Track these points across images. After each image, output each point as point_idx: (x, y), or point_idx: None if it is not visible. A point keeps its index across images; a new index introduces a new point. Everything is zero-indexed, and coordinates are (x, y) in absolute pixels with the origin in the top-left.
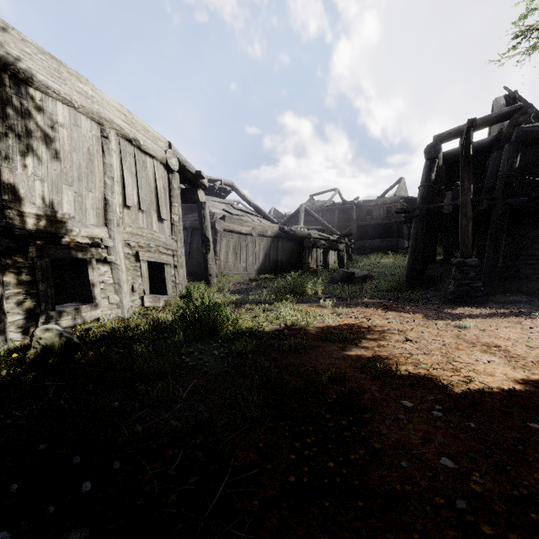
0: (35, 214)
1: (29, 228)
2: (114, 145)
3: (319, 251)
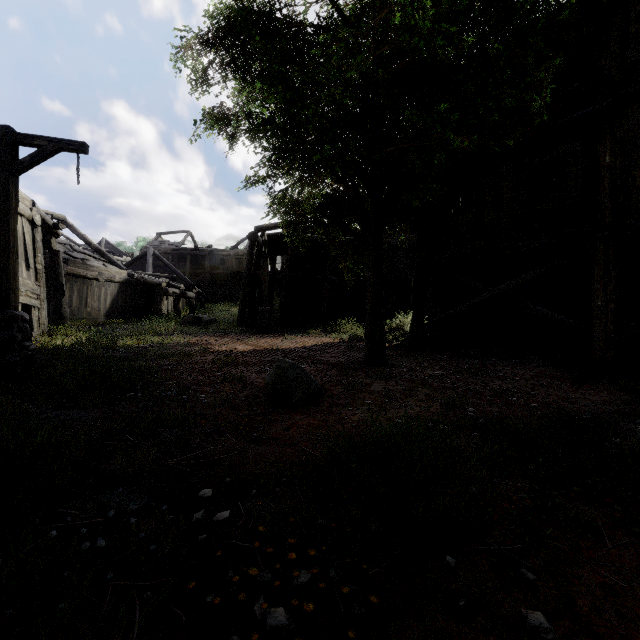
0: None
1: None
2: None
3: (170, 298)
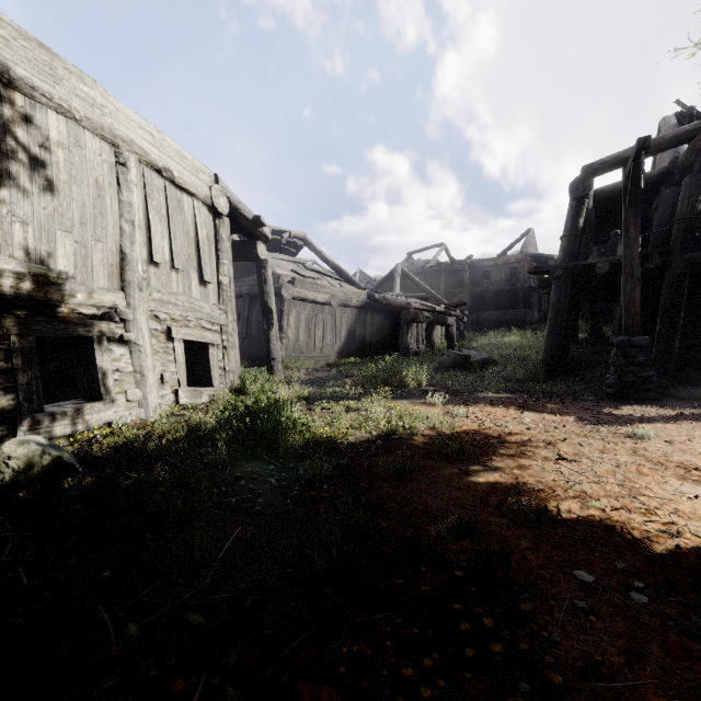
0: (13, 271)
1: (3, 292)
2: (135, 175)
3: (421, 326)
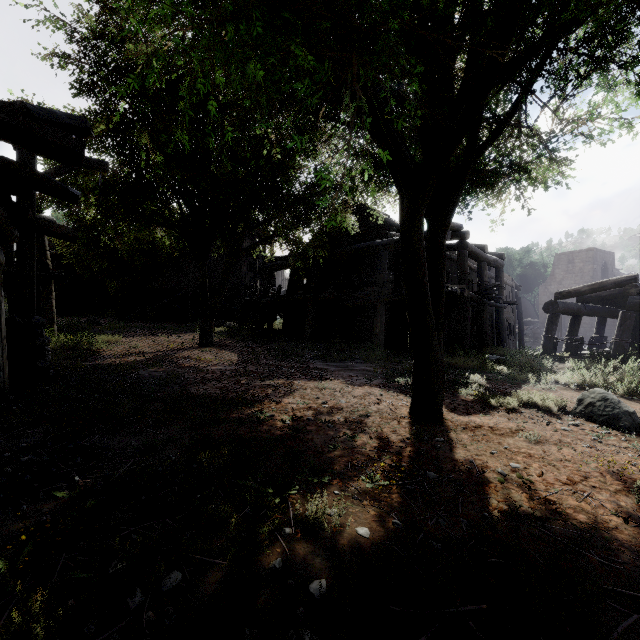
0: None
1: None
2: None
3: None
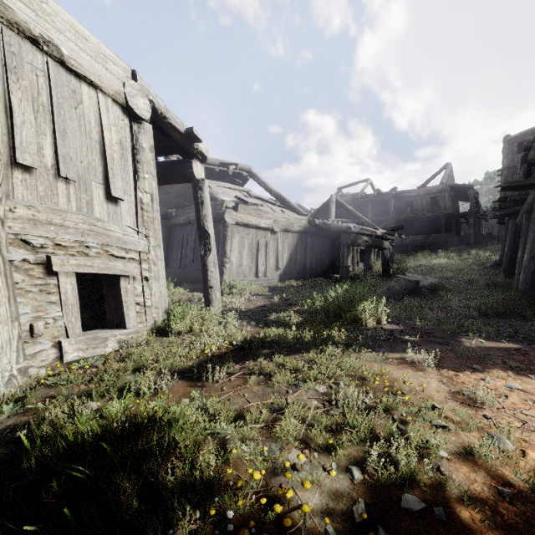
0: None
1: None
2: None
3: (356, 249)
